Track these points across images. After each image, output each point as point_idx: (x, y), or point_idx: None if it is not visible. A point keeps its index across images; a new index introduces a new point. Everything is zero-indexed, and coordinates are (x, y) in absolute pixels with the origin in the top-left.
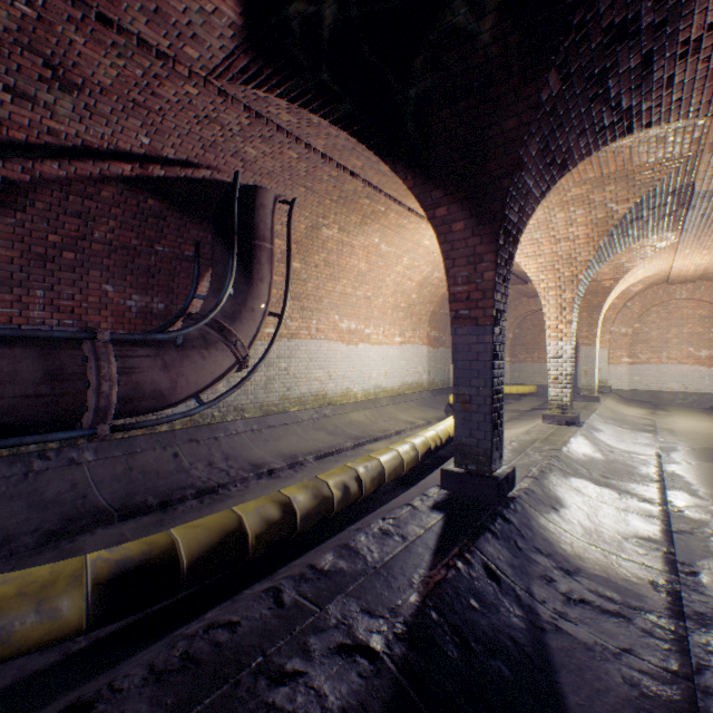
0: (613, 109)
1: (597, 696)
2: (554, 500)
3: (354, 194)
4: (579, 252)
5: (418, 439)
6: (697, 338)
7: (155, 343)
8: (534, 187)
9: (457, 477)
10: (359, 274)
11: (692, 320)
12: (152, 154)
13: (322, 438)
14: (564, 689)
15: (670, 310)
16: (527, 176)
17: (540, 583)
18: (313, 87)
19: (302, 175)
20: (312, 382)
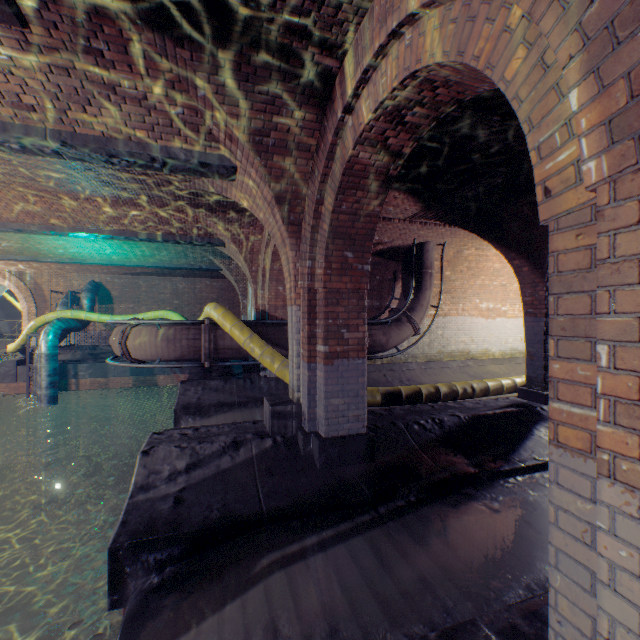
0: None
1: (538, 446)
2: None
3: None
4: None
5: (518, 378)
6: None
7: (379, 323)
8: None
9: (525, 392)
10: (493, 271)
11: None
12: (378, 242)
13: (464, 378)
14: (526, 442)
15: None
16: None
17: (544, 428)
18: (449, 218)
19: (448, 235)
20: (458, 343)
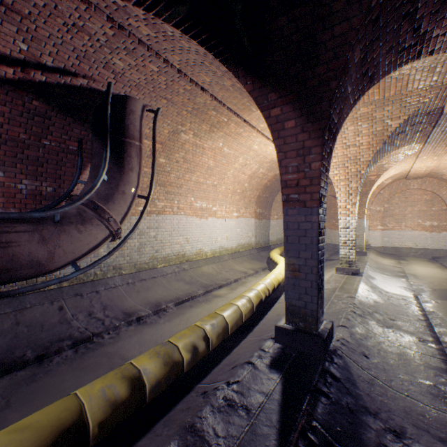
0: (414, 31)
1: None
2: (363, 347)
3: (204, 106)
4: (362, 155)
5: (253, 293)
6: (424, 213)
7: (35, 220)
8: (350, 94)
9: (288, 333)
10: (208, 168)
11: (420, 202)
12: (31, 60)
13: (181, 287)
14: None
15: (406, 196)
16: (348, 82)
17: None
18: None
19: (163, 88)
20: (174, 246)
